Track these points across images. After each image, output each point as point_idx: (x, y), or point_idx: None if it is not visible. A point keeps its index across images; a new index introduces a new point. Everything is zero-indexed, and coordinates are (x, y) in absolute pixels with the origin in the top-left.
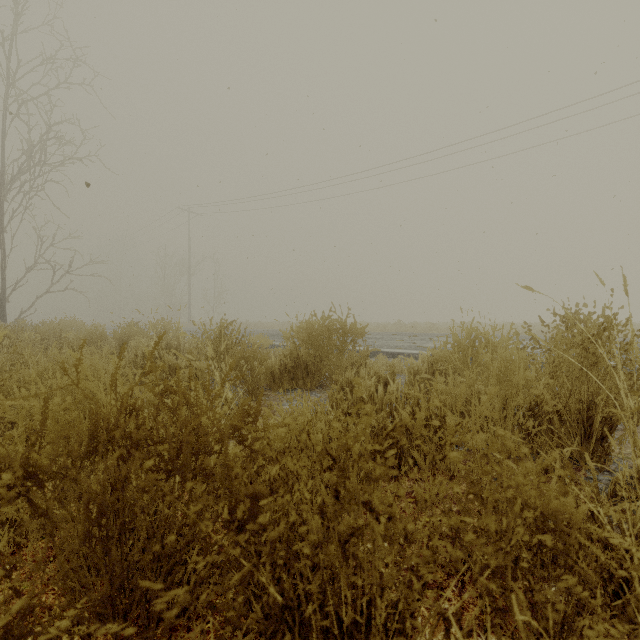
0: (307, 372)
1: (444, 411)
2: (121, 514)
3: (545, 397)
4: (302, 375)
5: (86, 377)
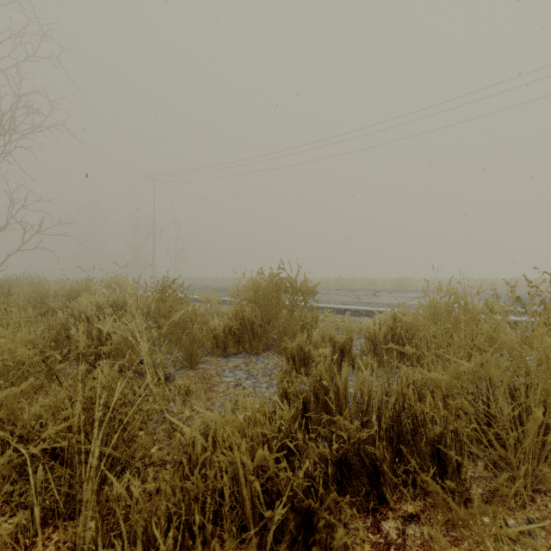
0: (254, 334)
1: (455, 424)
2: None
3: None
4: (248, 338)
5: None
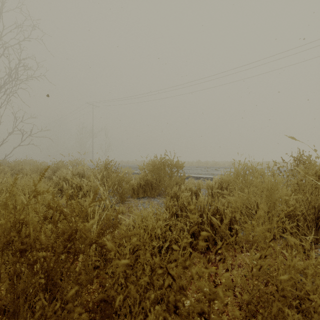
0: (152, 188)
1: (234, 214)
2: (2, 312)
3: (296, 206)
4: (149, 189)
5: (17, 193)
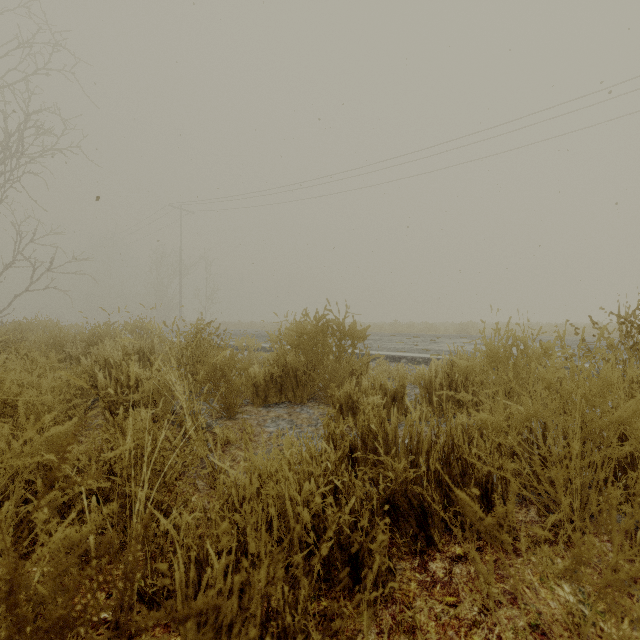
0: (297, 383)
1: (500, 461)
2: None
3: None
4: (291, 386)
5: None
